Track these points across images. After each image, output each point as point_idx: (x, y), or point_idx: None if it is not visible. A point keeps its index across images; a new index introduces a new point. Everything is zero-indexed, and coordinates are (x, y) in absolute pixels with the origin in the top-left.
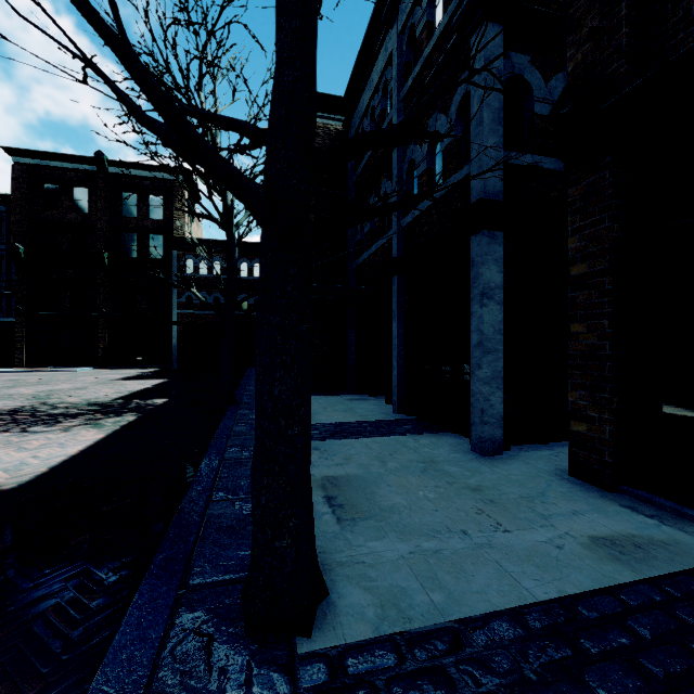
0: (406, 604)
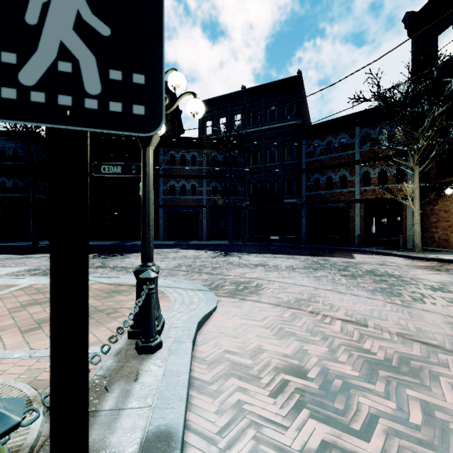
0: (45, 244)
